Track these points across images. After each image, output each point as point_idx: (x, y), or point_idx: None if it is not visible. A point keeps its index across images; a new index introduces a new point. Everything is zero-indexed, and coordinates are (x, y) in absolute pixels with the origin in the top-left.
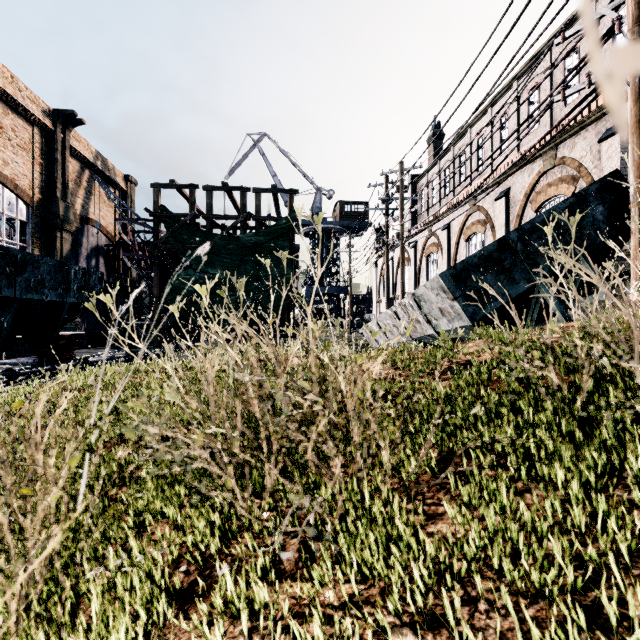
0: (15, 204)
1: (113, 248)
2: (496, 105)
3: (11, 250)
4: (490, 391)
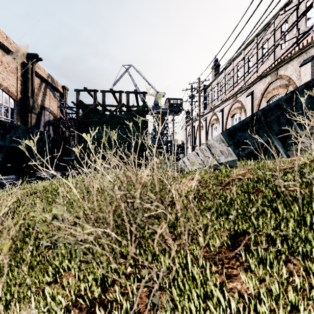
0: (8, 100)
1: (56, 121)
2: (246, 50)
3: (3, 121)
4: (256, 196)
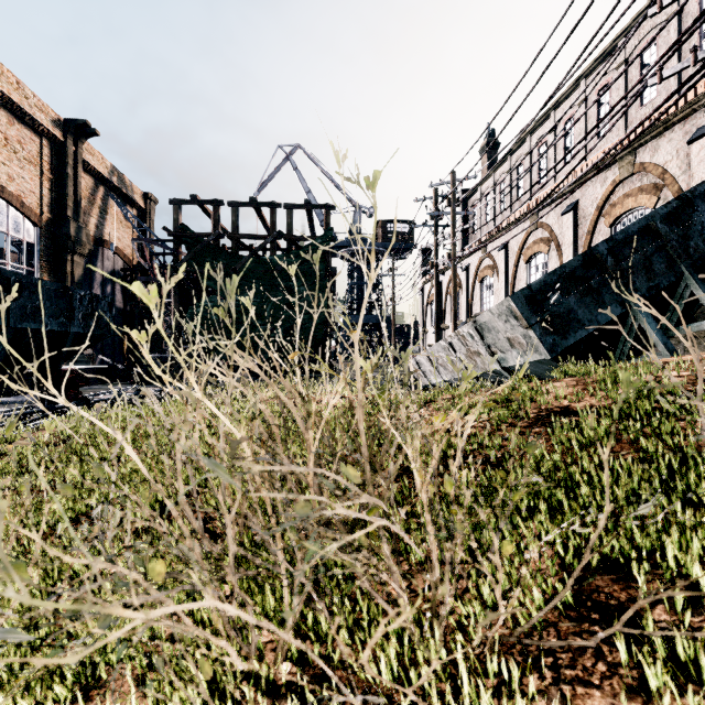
0: (21, 224)
1: (130, 273)
2: (560, 108)
3: (3, 272)
4: (622, 459)
